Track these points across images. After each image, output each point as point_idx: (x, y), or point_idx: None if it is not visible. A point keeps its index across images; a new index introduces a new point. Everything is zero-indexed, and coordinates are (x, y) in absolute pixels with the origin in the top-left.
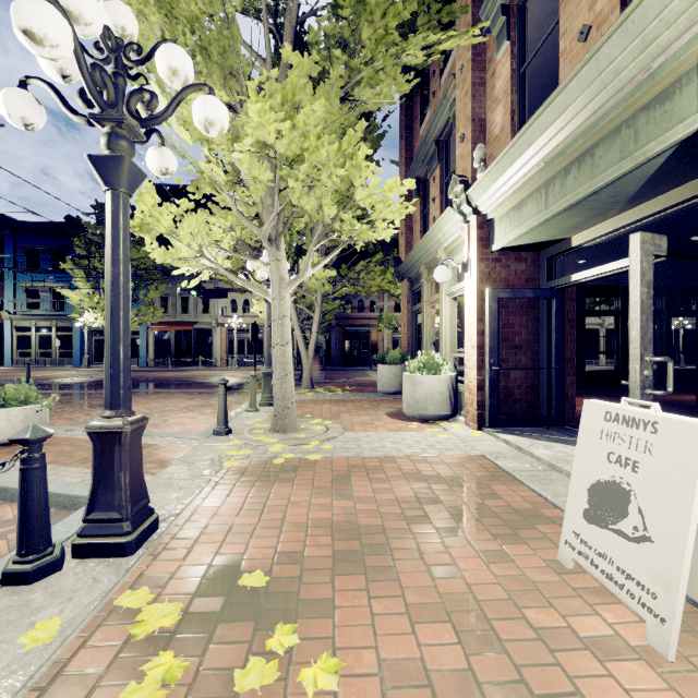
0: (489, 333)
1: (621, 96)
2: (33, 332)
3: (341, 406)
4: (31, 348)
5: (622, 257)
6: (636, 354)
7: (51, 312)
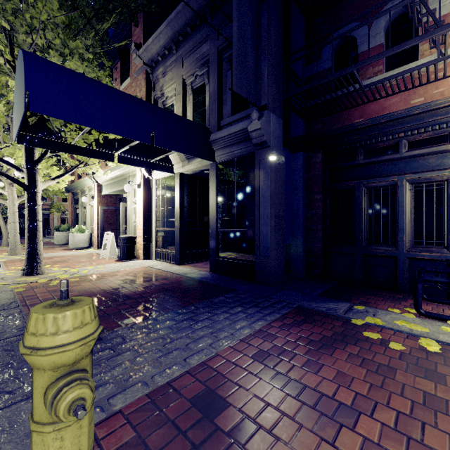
0: (100, 219)
1: (120, 175)
2: None
3: None
4: None
5: None
6: (121, 225)
7: None
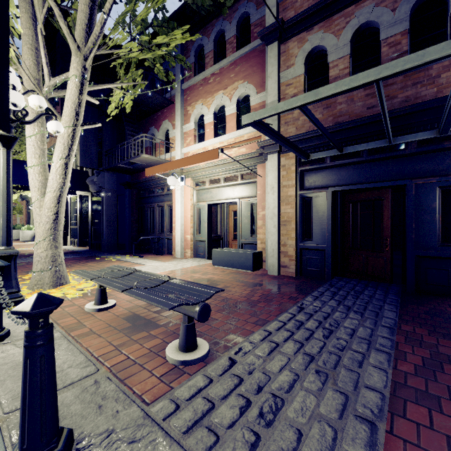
0: None
1: None
2: None
3: None
4: None
5: None
6: None
7: None
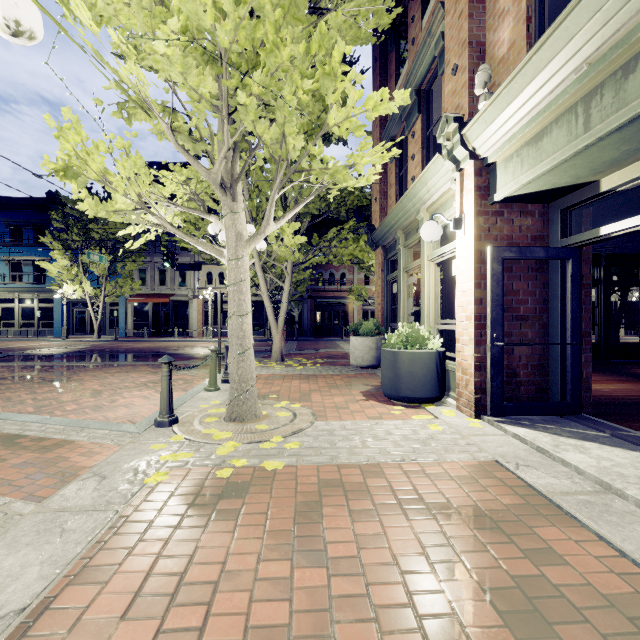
0: (491, 301)
1: None
2: (16, 303)
3: (312, 382)
4: (14, 319)
5: (621, 219)
6: None
7: (34, 284)
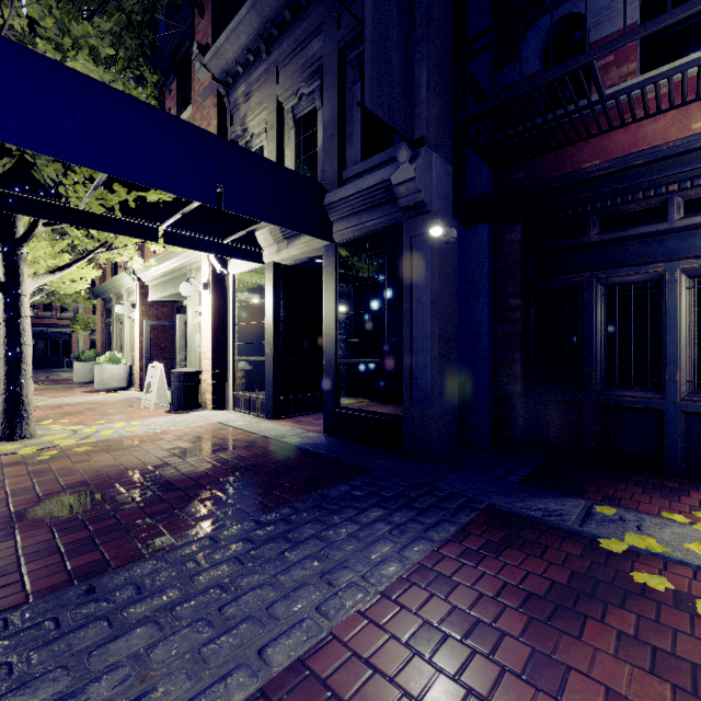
0: (145, 342)
1: (177, 268)
2: None
3: (41, 391)
4: None
5: None
6: (178, 352)
7: None
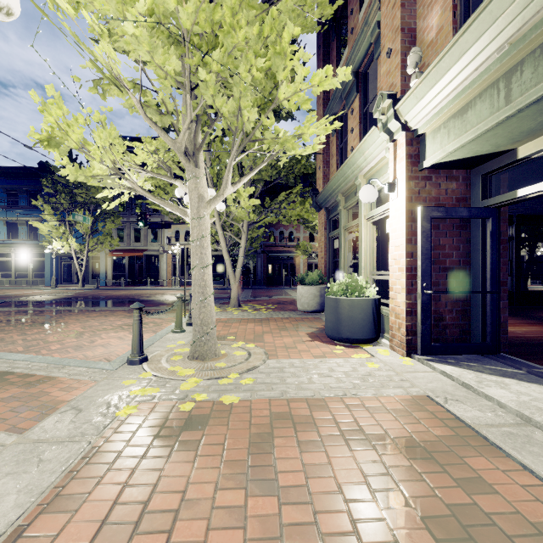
0: (421, 254)
1: None
2: (12, 257)
3: (265, 325)
4: (10, 271)
5: (531, 184)
6: None
7: (27, 241)
